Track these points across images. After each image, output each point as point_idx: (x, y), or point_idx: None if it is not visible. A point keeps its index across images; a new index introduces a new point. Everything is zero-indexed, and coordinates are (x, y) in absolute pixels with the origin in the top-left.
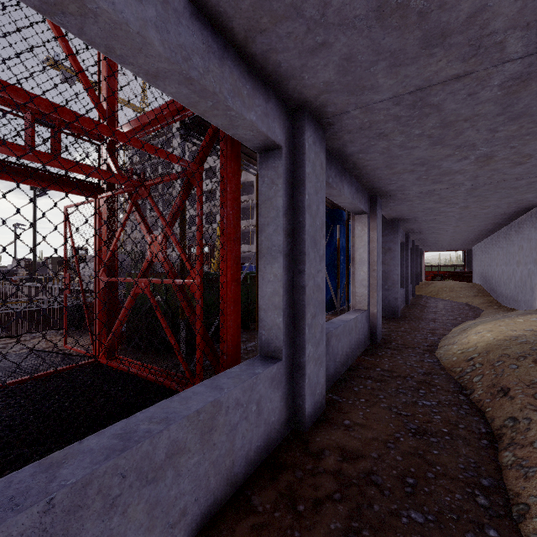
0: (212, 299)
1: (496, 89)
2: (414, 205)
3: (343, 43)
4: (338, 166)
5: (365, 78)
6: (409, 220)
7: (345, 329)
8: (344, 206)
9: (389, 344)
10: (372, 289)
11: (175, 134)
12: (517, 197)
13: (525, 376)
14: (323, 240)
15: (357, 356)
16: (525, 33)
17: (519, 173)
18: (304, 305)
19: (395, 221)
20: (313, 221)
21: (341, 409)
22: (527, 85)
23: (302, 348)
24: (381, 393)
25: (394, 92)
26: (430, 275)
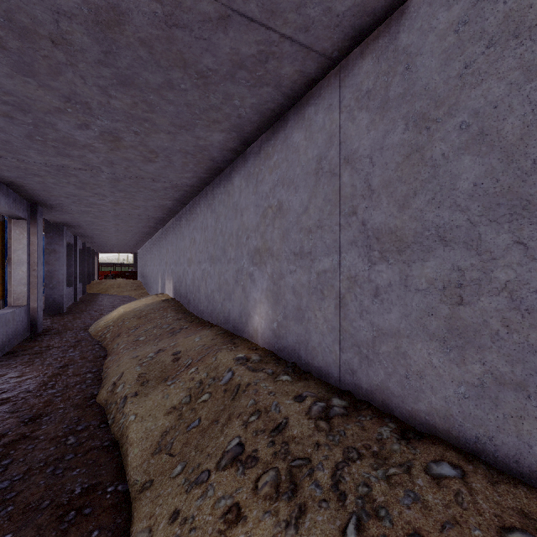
0: None
1: (105, 179)
2: (77, 217)
3: (3, 136)
4: None
5: (21, 151)
6: (74, 226)
7: (1, 320)
8: None
9: (50, 332)
10: (33, 286)
11: None
12: (146, 224)
13: (131, 325)
14: None
15: (16, 345)
16: (108, 168)
17: (139, 213)
18: None
19: (61, 225)
20: None
21: None
22: (119, 182)
23: None
24: (37, 359)
25: (44, 162)
26: (104, 275)
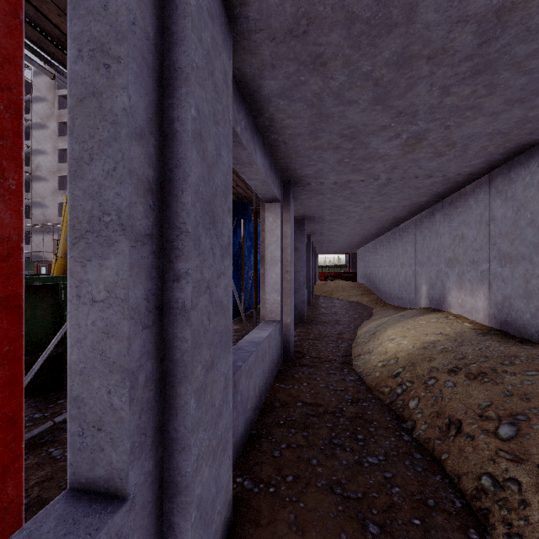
0: (44, 321)
1: None
2: (325, 201)
3: None
4: (249, 116)
5: None
6: (314, 219)
7: (257, 356)
8: (254, 187)
9: (304, 359)
10: (285, 294)
11: (37, 97)
12: (413, 200)
13: (468, 399)
14: (228, 217)
15: (271, 384)
16: None
17: (432, 169)
18: (186, 352)
19: (302, 219)
20: (208, 174)
21: (258, 514)
22: None
23: (183, 447)
24: (312, 453)
25: None
26: (323, 276)
